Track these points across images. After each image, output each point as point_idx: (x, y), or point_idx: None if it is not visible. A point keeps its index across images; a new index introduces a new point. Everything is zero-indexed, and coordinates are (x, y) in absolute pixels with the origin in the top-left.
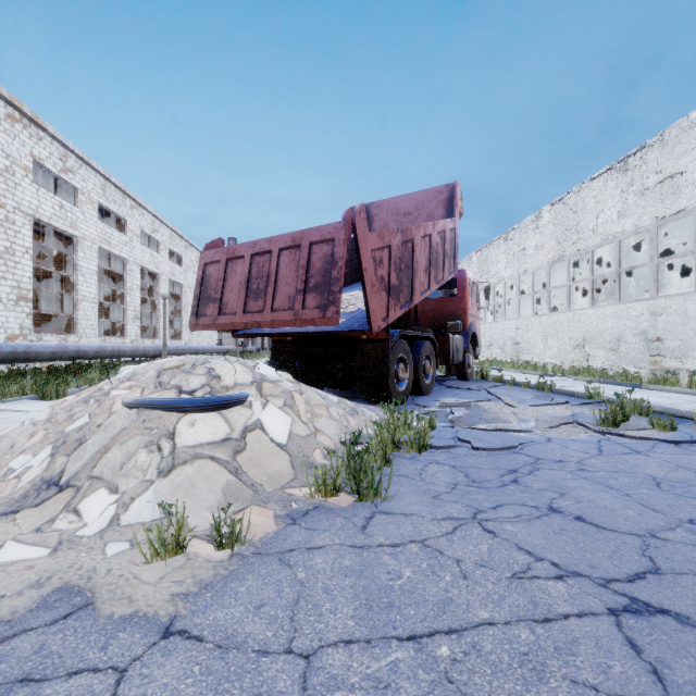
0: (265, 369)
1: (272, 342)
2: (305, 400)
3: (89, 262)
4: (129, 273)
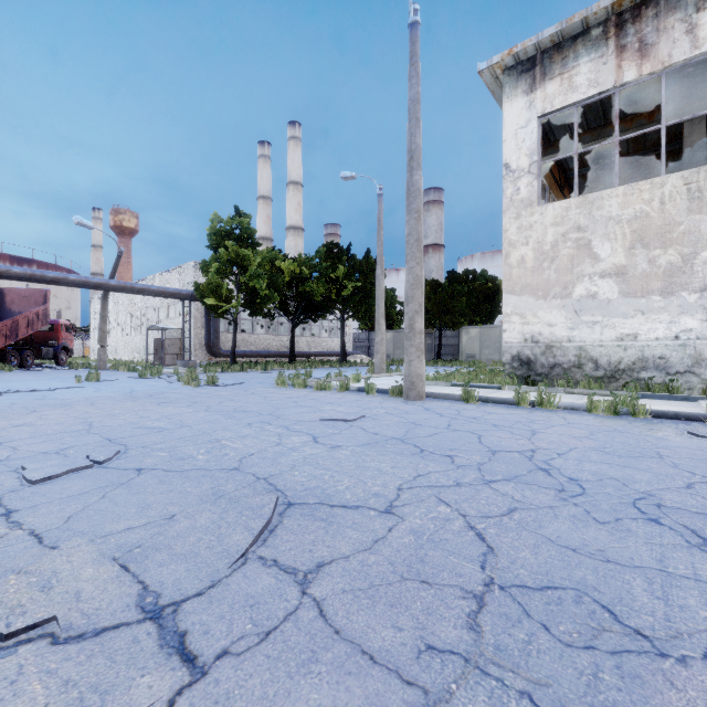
0: None
1: None
2: None
3: None
4: None
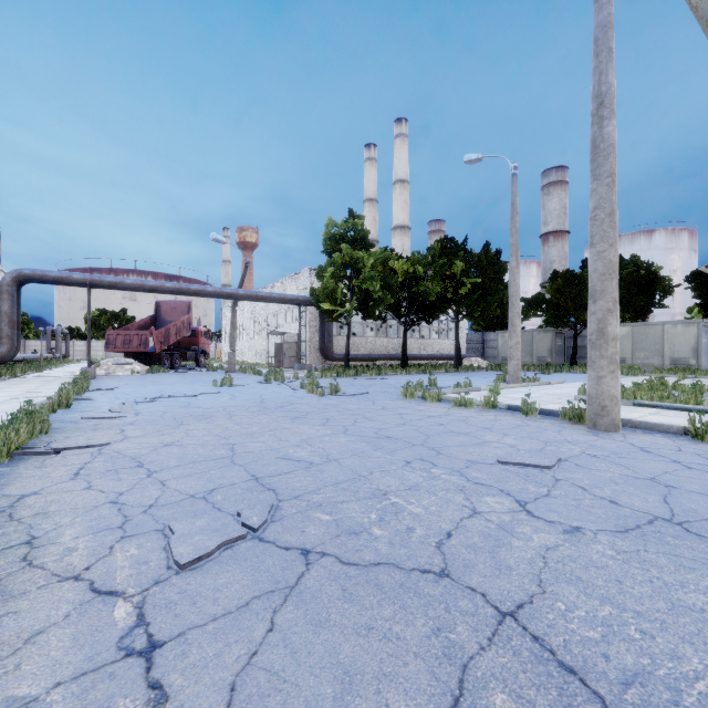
0: (133, 360)
1: (125, 354)
2: (142, 365)
3: None
4: None
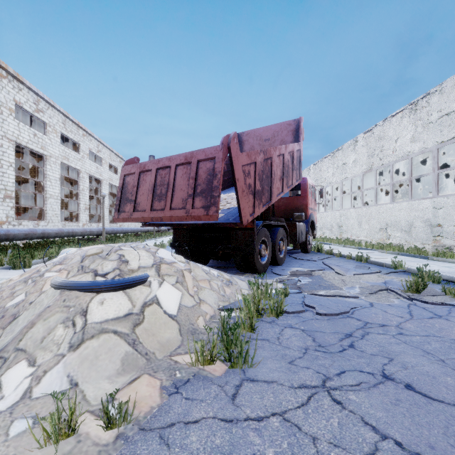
0: (164, 253)
1: (173, 228)
2: (192, 277)
3: (54, 172)
4: (82, 179)
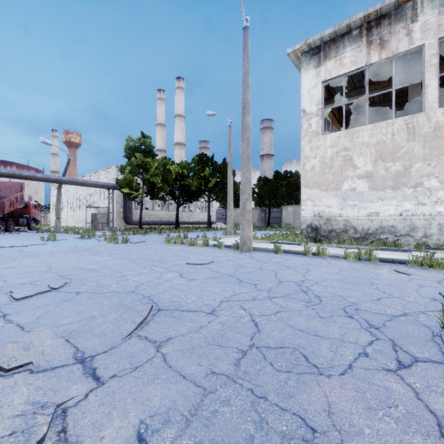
0: None
1: None
2: None
3: None
4: None
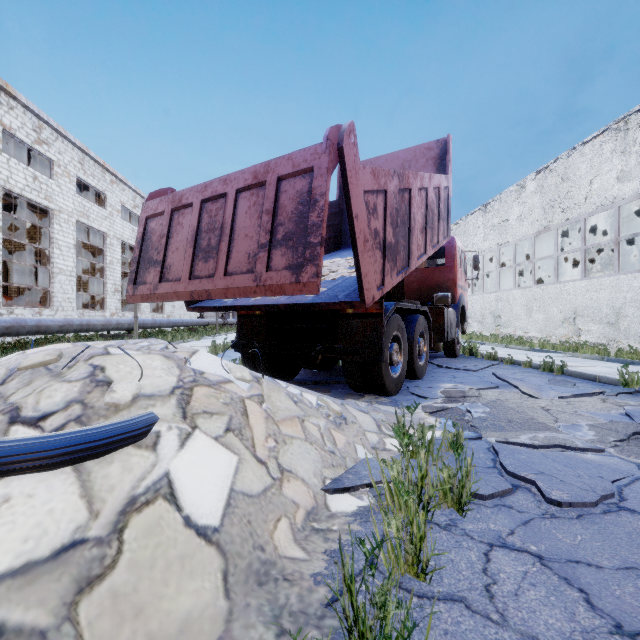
0: (206, 361)
1: (238, 316)
2: (265, 414)
3: (66, 235)
4: (109, 247)
